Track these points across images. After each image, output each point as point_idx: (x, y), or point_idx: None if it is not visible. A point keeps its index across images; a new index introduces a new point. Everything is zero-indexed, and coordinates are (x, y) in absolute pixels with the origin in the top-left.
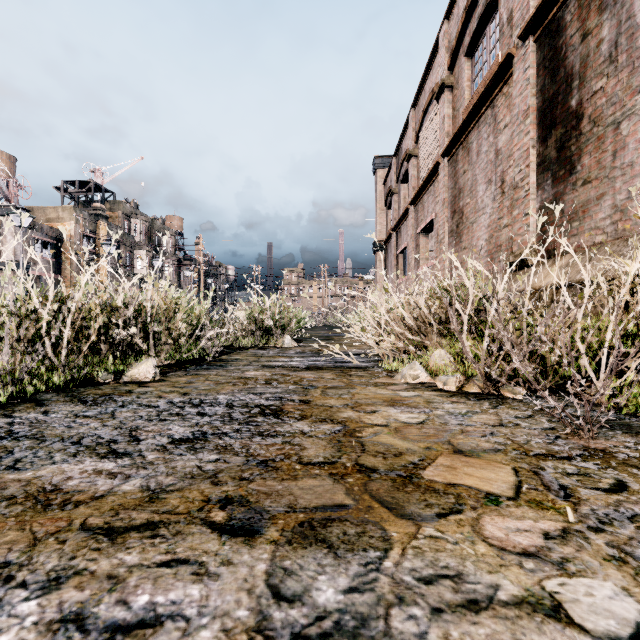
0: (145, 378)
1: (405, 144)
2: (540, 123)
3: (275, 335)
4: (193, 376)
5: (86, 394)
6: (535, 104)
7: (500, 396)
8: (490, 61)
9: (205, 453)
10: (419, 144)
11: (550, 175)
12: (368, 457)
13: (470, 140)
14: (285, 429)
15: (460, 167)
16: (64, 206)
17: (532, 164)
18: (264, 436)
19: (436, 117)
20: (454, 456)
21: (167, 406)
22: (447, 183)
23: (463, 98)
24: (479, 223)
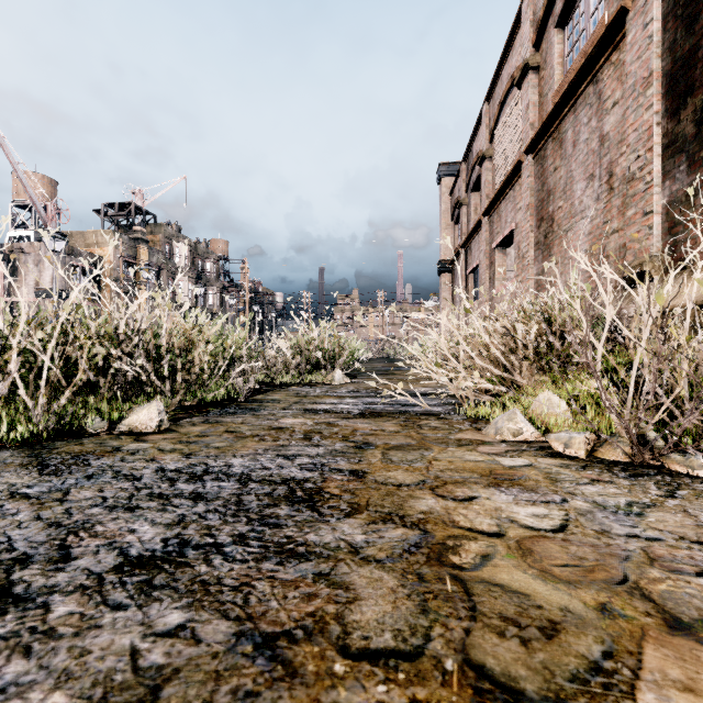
0: (147, 428)
1: (477, 145)
2: (668, 92)
3: (324, 369)
4: (211, 424)
5: (57, 452)
6: (660, 68)
7: (664, 470)
8: (590, 28)
9: (163, 604)
10: (494, 143)
11: (685, 158)
12: (487, 636)
13: (563, 129)
14: (322, 538)
15: (549, 164)
16: (103, 230)
17: (656, 147)
18: (283, 556)
19: (517, 108)
20: (677, 643)
21: (153, 478)
22: (532, 185)
23: (553, 79)
24: (576, 230)
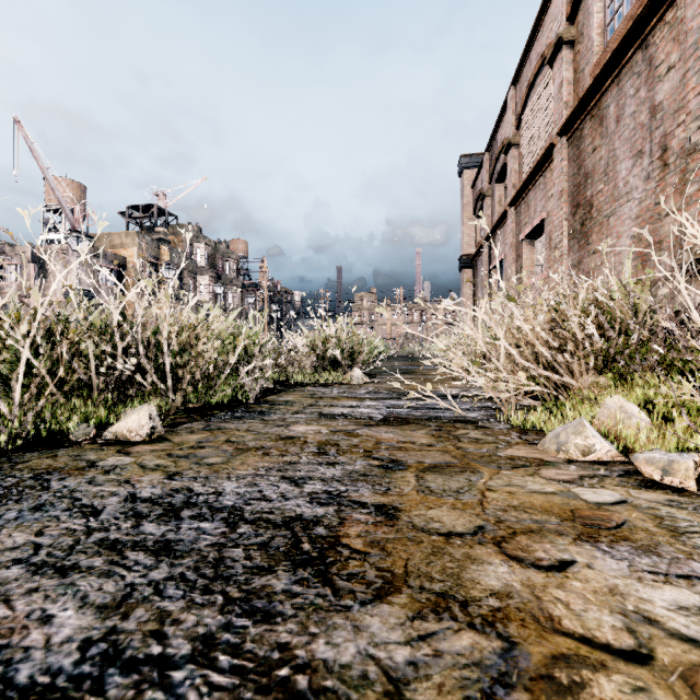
0: (136, 436)
1: (501, 133)
2: None
3: (342, 368)
4: (211, 432)
5: (19, 468)
6: None
7: None
8: None
9: None
10: (521, 129)
11: None
12: None
13: (604, 104)
14: (337, 652)
15: (587, 144)
16: (127, 231)
17: None
18: None
19: (547, 88)
20: None
21: (115, 512)
22: (566, 169)
23: (591, 52)
24: (620, 215)
